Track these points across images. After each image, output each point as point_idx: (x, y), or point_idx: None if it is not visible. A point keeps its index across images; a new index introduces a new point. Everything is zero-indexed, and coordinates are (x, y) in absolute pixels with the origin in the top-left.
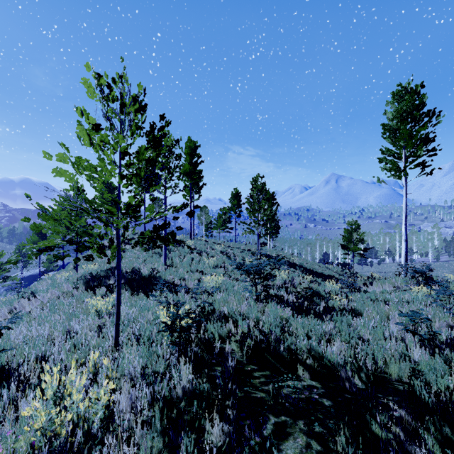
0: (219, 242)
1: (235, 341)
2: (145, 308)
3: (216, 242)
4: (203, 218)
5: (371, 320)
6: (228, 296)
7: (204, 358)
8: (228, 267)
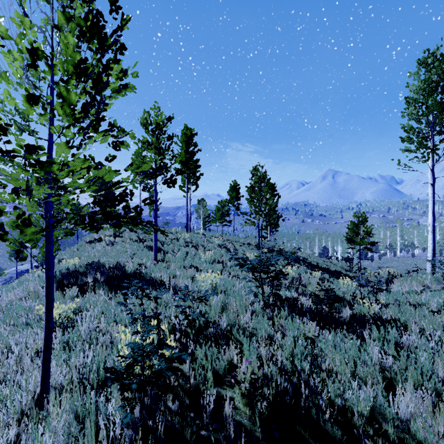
0: (217, 236)
1: (241, 390)
2: (115, 319)
3: (214, 236)
4: (201, 211)
5: (440, 343)
6: (227, 300)
7: (185, 434)
8: (227, 262)
